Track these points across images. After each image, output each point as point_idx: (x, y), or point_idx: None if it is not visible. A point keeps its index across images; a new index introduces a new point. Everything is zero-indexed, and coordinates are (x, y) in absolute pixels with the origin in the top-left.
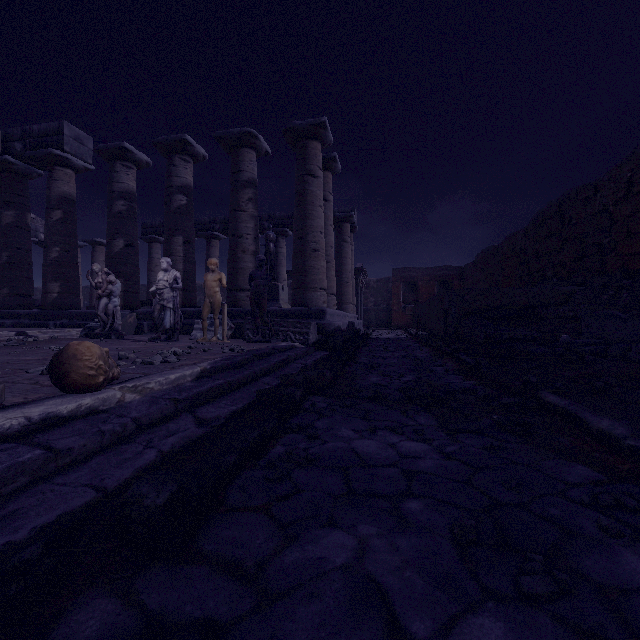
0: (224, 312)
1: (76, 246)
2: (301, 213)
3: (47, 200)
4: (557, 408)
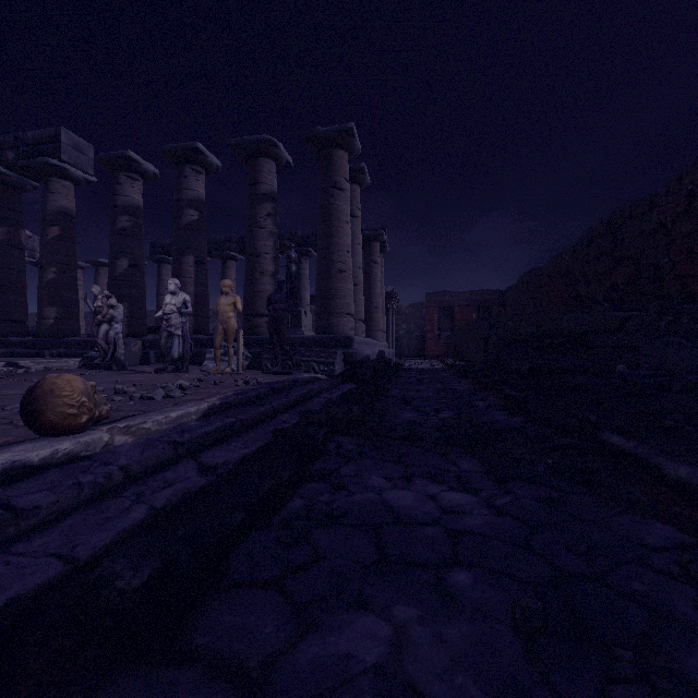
0: (239, 340)
1: (75, 267)
2: (326, 230)
3: (42, 215)
4: (622, 451)
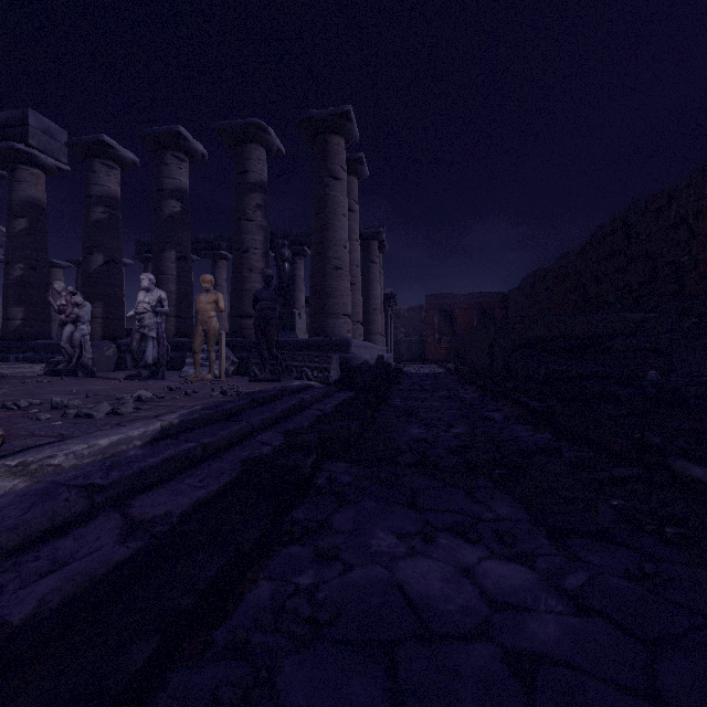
0: (221, 343)
1: (46, 263)
2: (320, 223)
3: (8, 206)
4: None
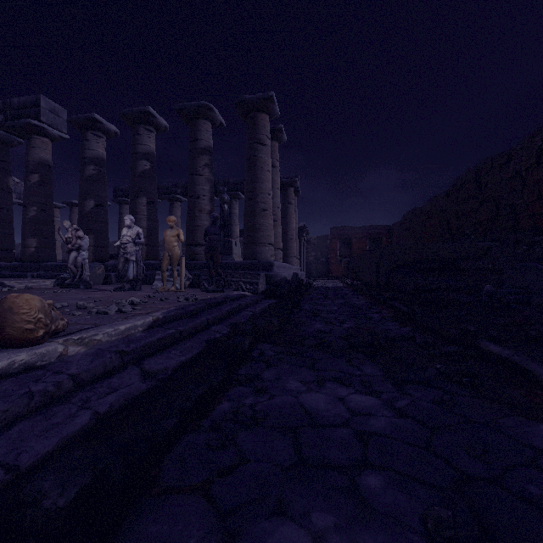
0: (182, 264)
1: (52, 206)
2: (251, 177)
3: (26, 165)
4: (499, 358)
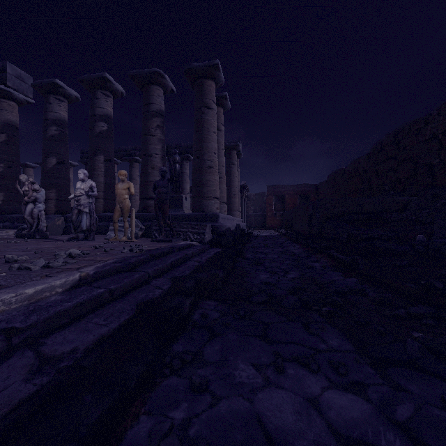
0: (132, 216)
1: (18, 163)
2: (199, 137)
3: None
4: None
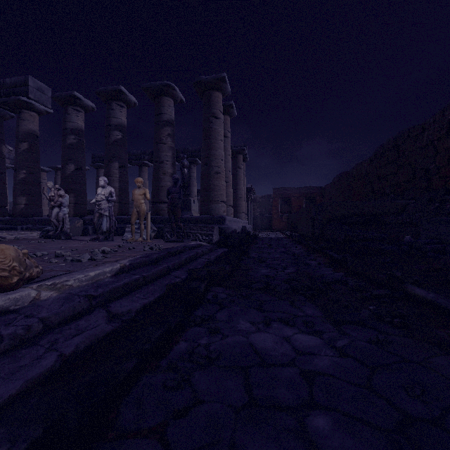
0: (148, 219)
1: (39, 169)
2: (207, 145)
3: (16, 135)
4: (425, 300)
